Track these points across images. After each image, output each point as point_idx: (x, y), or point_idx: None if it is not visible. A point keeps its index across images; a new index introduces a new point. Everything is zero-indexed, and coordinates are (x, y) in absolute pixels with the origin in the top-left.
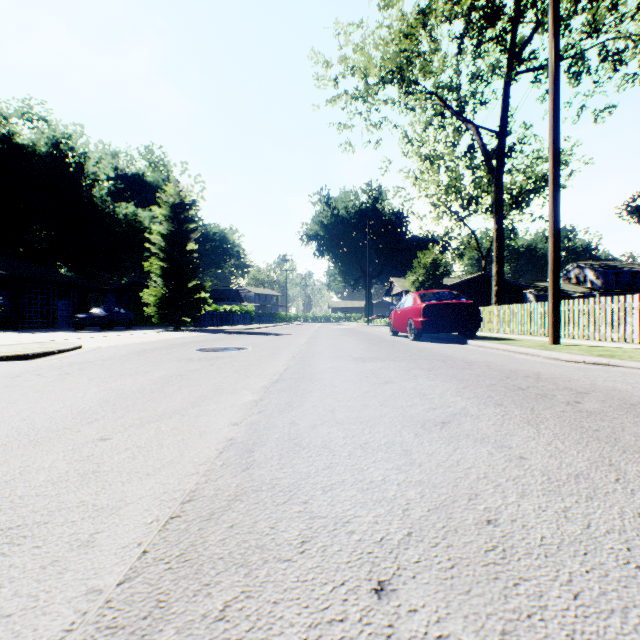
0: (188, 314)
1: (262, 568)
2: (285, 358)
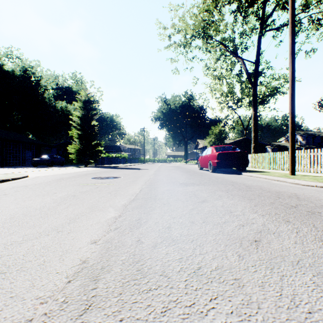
0: (92, 158)
1: None
2: (141, 183)
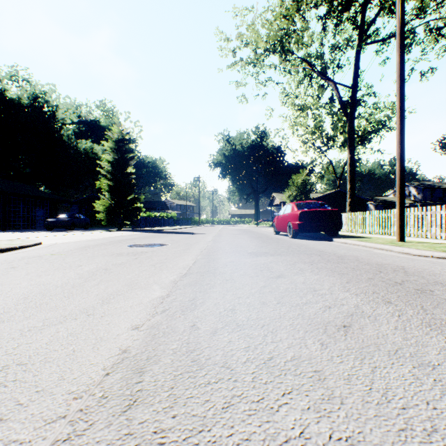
0: (128, 219)
1: None
2: (195, 253)
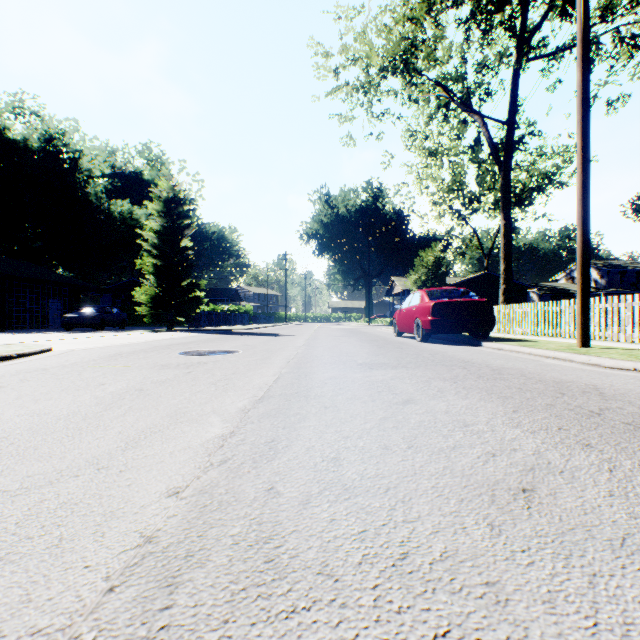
0: (182, 314)
1: None
2: (278, 364)
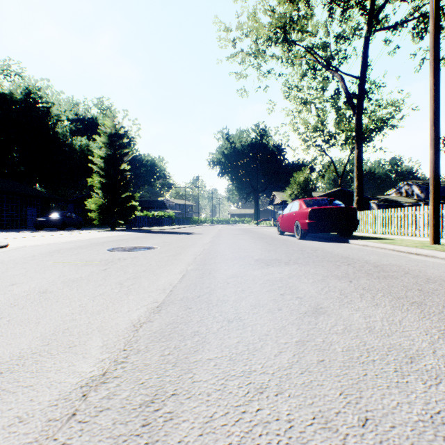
0: (121, 218)
1: None
2: (186, 260)
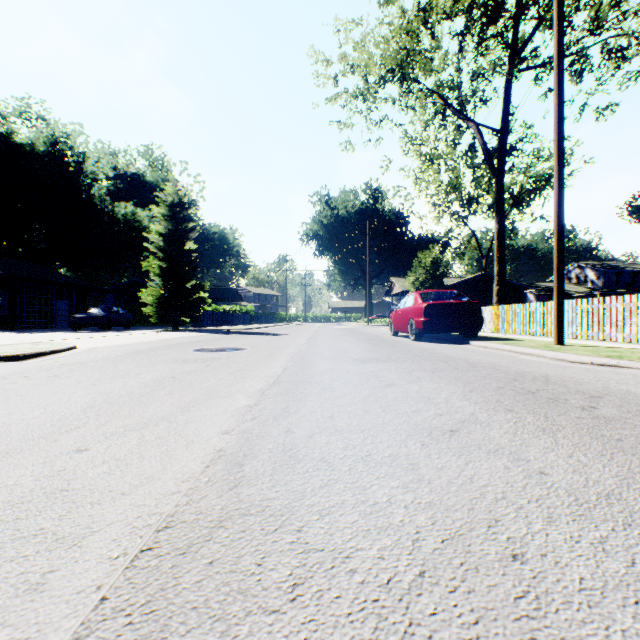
0: (187, 314)
1: (243, 623)
2: (283, 359)
